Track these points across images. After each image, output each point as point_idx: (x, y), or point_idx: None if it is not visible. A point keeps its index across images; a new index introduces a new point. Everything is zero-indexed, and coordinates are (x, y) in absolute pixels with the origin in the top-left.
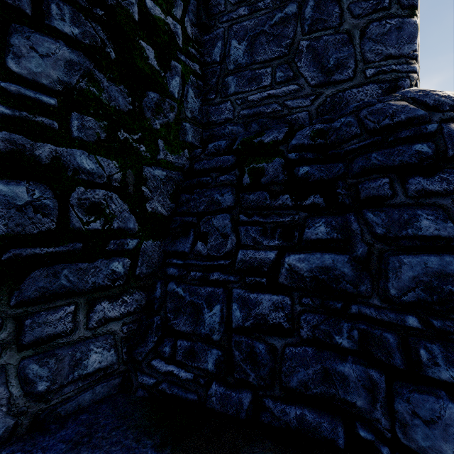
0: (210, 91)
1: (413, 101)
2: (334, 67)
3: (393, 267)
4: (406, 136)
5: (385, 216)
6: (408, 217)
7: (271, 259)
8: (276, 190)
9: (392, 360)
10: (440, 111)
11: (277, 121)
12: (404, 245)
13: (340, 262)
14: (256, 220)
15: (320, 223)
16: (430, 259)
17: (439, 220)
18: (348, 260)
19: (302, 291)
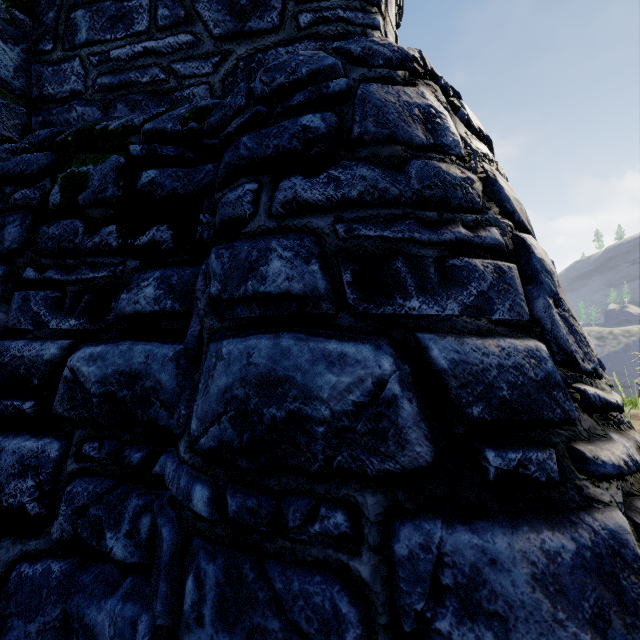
0: (44, 35)
1: (337, 51)
2: (250, 6)
3: (208, 368)
4: (298, 103)
5: (228, 257)
6: (256, 256)
7: (44, 359)
8: (96, 216)
9: (155, 599)
10: (368, 65)
11: (159, 100)
12: (241, 317)
13: (158, 359)
14: (50, 278)
15: (150, 279)
16: (259, 345)
17: (298, 260)
18: (174, 356)
19: (93, 428)
